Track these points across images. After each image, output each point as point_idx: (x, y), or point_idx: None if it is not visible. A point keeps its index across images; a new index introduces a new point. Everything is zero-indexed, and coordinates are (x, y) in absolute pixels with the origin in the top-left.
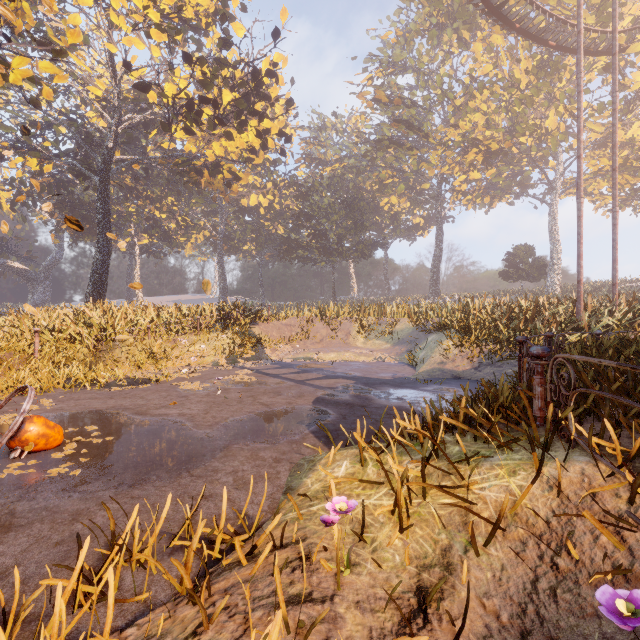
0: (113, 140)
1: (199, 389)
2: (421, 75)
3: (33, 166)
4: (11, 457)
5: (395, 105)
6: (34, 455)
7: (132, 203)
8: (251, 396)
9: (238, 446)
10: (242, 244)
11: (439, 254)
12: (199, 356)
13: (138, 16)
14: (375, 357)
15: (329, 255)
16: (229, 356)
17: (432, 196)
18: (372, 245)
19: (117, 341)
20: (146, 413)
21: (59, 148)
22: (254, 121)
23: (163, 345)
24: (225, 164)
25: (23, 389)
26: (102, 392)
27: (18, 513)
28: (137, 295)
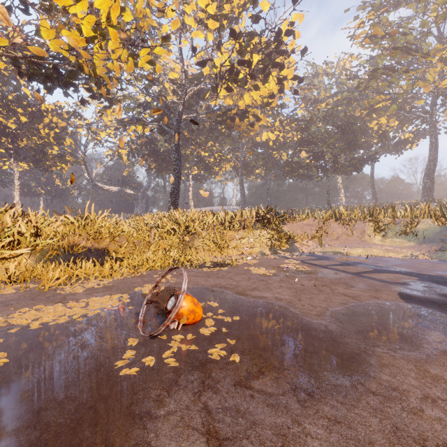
0: (182, 106)
1: (269, 274)
2: (421, 1)
3: (140, 130)
4: (171, 327)
5: (390, 37)
6: (186, 328)
7: (188, 148)
8: (324, 285)
9: (382, 350)
10: (256, 169)
11: (433, 162)
12: (248, 247)
13: (201, 13)
14: (406, 254)
15: (325, 171)
16: (271, 248)
17: (423, 112)
18: (363, 160)
19: (195, 234)
20: (246, 294)
21: (153, 117)
22: (274, 73)
23: (223, 238)
24: (251, 110)
25: (173, 269)
26: (199, 271)
27: (214, 412)
28: (190, 207)
